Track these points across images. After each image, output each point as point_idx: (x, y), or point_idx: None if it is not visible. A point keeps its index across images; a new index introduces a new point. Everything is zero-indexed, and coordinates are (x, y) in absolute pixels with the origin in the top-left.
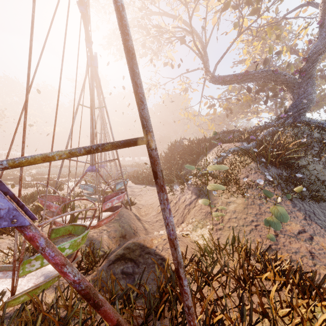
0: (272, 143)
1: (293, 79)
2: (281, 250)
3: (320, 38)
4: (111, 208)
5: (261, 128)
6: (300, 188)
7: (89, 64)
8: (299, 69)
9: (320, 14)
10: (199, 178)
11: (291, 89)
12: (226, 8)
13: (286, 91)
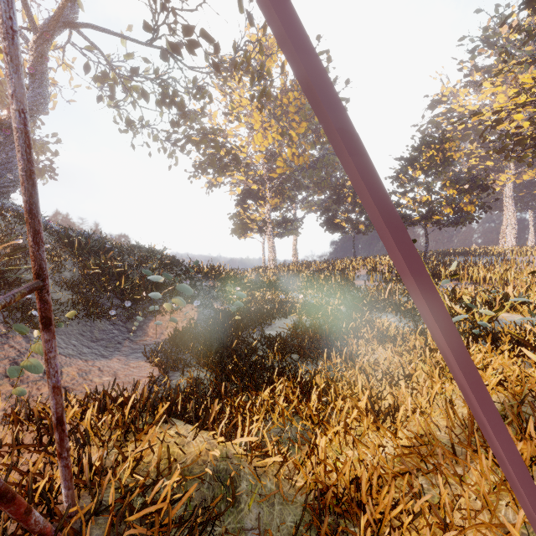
0: None
1: None
2: (32, 404)
3: (32, 93)
4: None
5: None
6: (73, 312)
7: None
8: None
9: (31, 56)
10: None
11: None
12: None
13: None
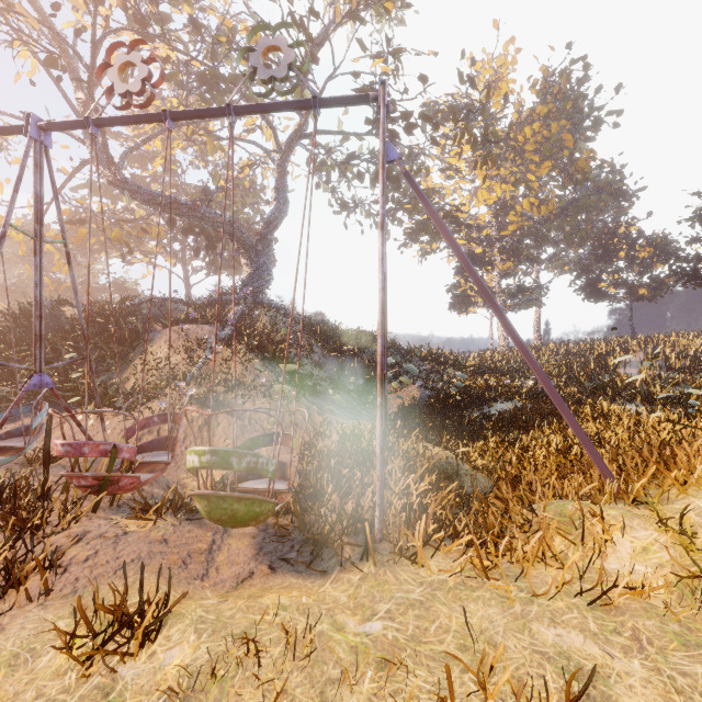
0: (266, 334)
1: (251, 242)
2: None
3: (278, 204)
4: (143, 447)
5: (215, 302)
6: (353, 379)
7: (35, 137)
8: (259, 232)
9: (277, 172)
10: (193, 385)
11: (249, 255)
12: (170, 80)
13: (242, 254)
